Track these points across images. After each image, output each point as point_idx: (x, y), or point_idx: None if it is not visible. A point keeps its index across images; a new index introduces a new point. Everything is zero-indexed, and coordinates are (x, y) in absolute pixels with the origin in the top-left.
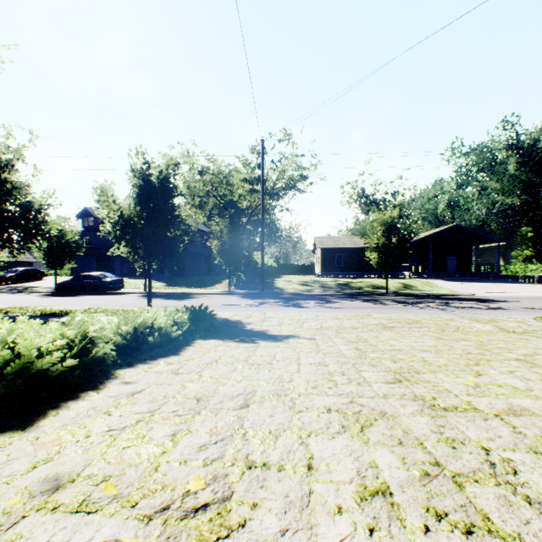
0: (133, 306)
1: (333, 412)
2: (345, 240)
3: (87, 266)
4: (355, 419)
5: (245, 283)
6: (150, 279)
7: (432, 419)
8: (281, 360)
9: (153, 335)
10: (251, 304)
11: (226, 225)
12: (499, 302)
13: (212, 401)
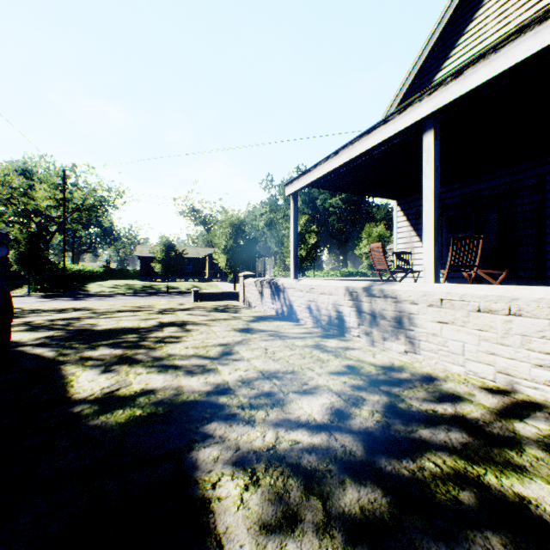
0: None
1: None
2: None
3: None
4: None
5: (50, 287)
6: None
7: None
8: None
9: None
10: (43, 301)
11: (26, 237)
12: None
13: None
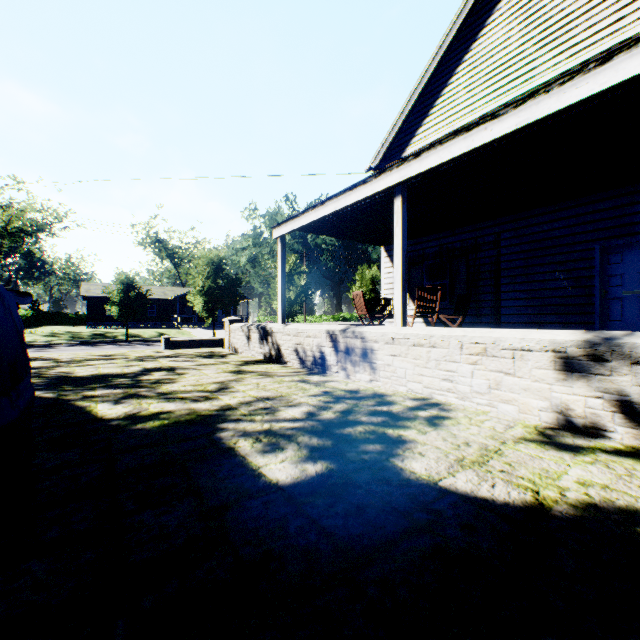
0: None
1: None
2: None
3: None
4: None
5: None
6: None
7: None
8: None
9: None
10: None
11: None
12: None
13: None
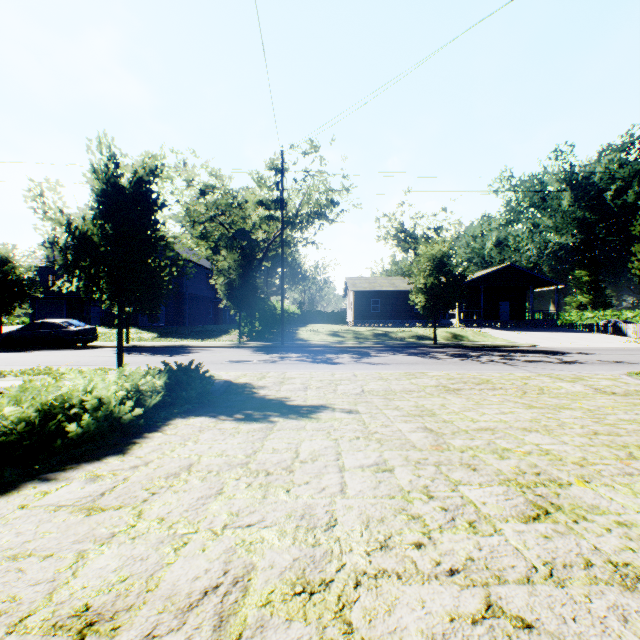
0: (102, 364)
1: None
2: (382, 281)
3: (53, 312)
4: None
5: (260, 333)
6: (120, 325)
7: None
8: (309, 460)
9: (82, 418)
10: (267, 360)
11: (235, 259)
12: (570, 355)
13: (122, 639)
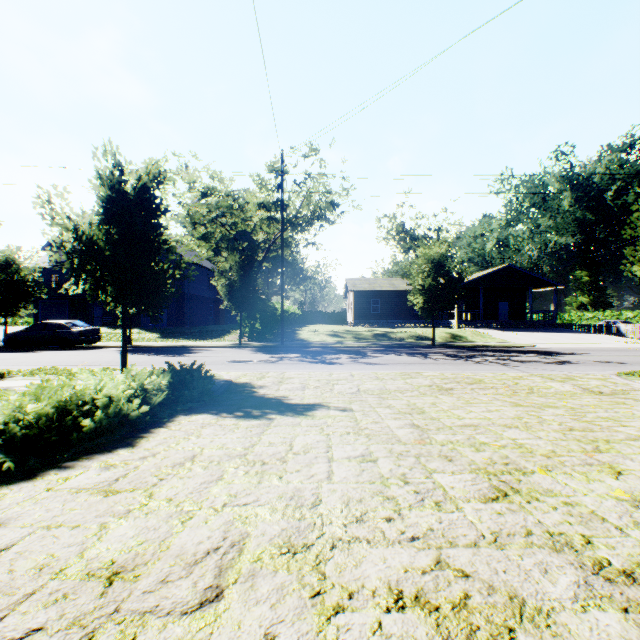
0: (106, 364)
1: (410, 609)
2: (382, 282)
3: (56, 313)
4: (465, 636)
5: (261, 333)
6: (125, 327)
7: (630, 621)
8: (302, 452)
9: (94, 414)
10: (267, 360)
11: (236, 260)
12: (565, 355)
13: (143, 583)
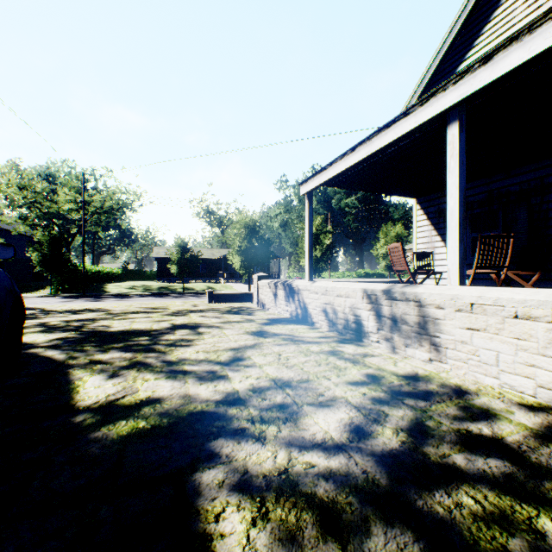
0: None
1: None
2: None
3: None
4: None
5: (71, 288)
6: None
7: None
8: None
9: None
10: (63, 301)
11: (48, 240)
12: None
13: None
